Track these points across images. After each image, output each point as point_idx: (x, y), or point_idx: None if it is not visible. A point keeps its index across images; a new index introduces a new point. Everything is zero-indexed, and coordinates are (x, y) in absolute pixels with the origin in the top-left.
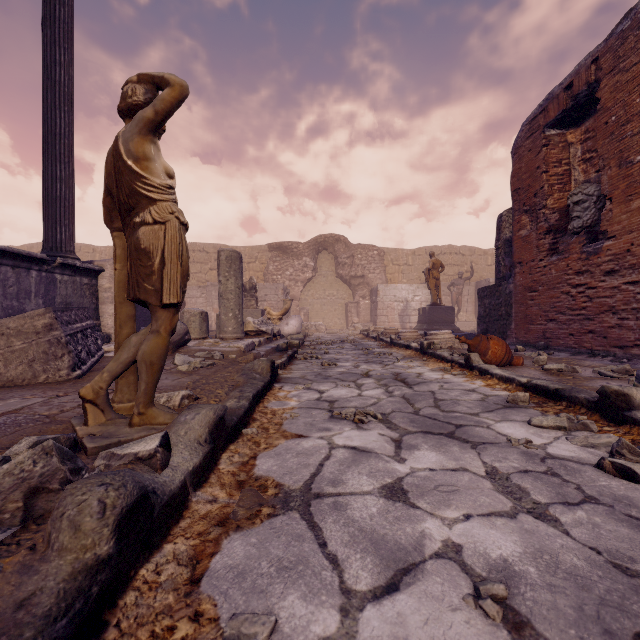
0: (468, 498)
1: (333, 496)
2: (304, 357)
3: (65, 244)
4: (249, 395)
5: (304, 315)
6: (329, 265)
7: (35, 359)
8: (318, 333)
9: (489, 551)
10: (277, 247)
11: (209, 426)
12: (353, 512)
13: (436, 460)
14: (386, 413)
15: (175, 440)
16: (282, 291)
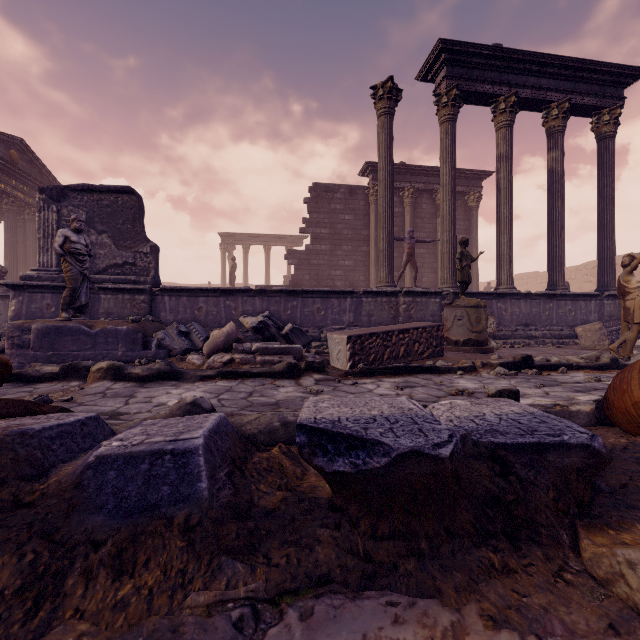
0: None
1: None
2: None
3: (609, 283)
4: None
5: None
6: None
7: (595, 340)
8: None
9: None
10: None
11: None
12: None
13: None
14: None
15: (632, 359)
16: None
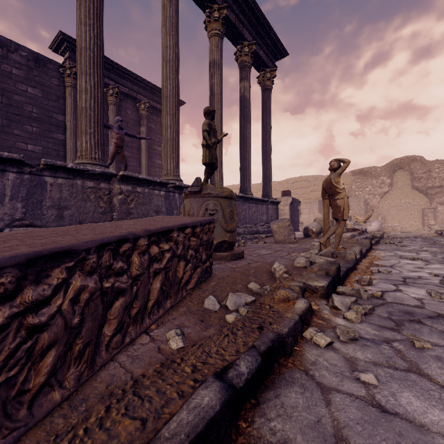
0: (443, 270)
1: (399, 266)
2: (385, 242)
3: (269, 193)
4: (364, 249)
5: (381, 219)
6: (404, 180)
7: (285, 235)
8: (394, 232)
9: (440, 273)
10: (358, 172)
11: (359, 251)
12: (404, 268)
13: (439, 266)
14: (427, 260)
15: None
16: (363, 203)
